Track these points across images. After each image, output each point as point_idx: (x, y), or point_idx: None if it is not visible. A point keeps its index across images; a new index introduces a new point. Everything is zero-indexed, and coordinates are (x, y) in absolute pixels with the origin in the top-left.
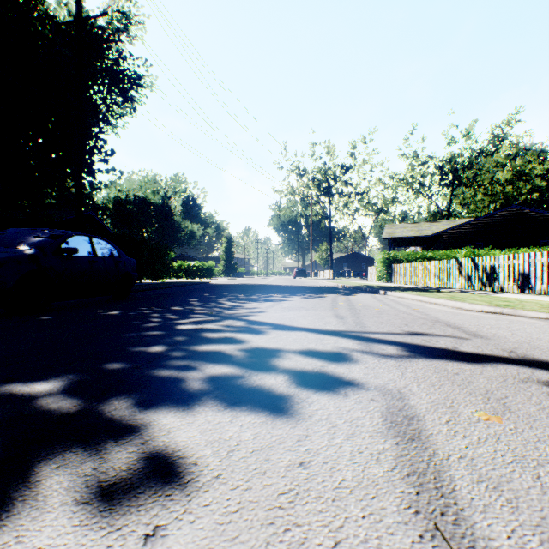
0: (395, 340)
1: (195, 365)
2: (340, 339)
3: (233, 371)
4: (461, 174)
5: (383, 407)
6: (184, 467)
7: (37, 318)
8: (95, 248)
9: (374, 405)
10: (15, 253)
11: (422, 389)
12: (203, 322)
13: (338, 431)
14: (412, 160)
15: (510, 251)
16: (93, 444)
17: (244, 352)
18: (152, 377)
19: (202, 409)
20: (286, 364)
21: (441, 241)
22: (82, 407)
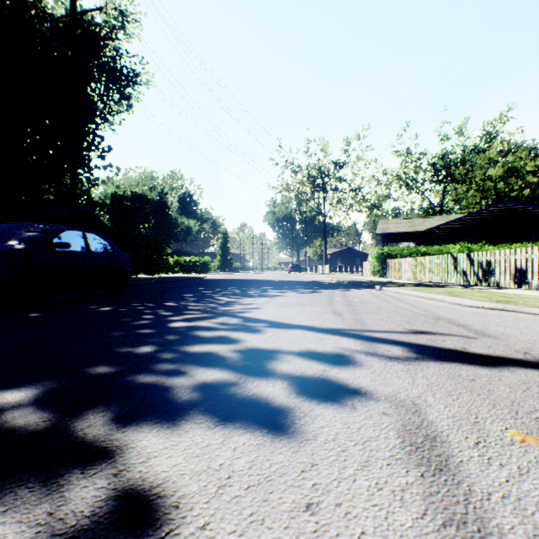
0: (399, 340)
1: (185, 370)
2: (341, 338)
3: (227, 377)
4: (453, 170)
5: (398, 423)
6: (161, 511)
7: (25, 315)
8: (89, 243)
9: (387, 420)
10: (4, 248)
11: (439, 400)
12: (197, 320)
13: (349, 458)
14: (405, 157)
15: (504, 247)
16: (55, 476)
17: (238, 353)
18: (136, 384)
19: (190, 426)
20: (284, 369)
21: (434, 236)
22: (52, 422)
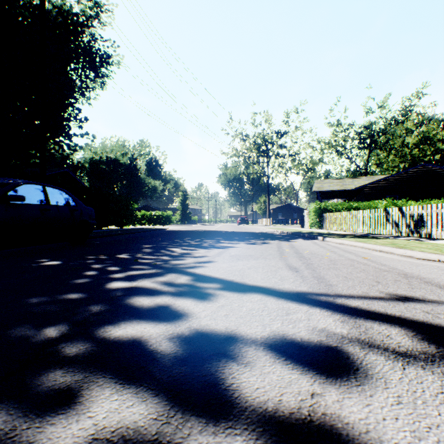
0: (389, 314)
1: (77, 391)
2: (312, 310)
3: (141, 421)
4: (376, 139)
5: None
6: None
7: None
8: (49, 196)
9: None
10: None
11: None
12: (141, 278)
13: None
14: (336, 127)
15: (424, 202)
16: None
17: (176, 343)
18: None
19: None
20: (245, 389)
21: (362, 194)
22: None
